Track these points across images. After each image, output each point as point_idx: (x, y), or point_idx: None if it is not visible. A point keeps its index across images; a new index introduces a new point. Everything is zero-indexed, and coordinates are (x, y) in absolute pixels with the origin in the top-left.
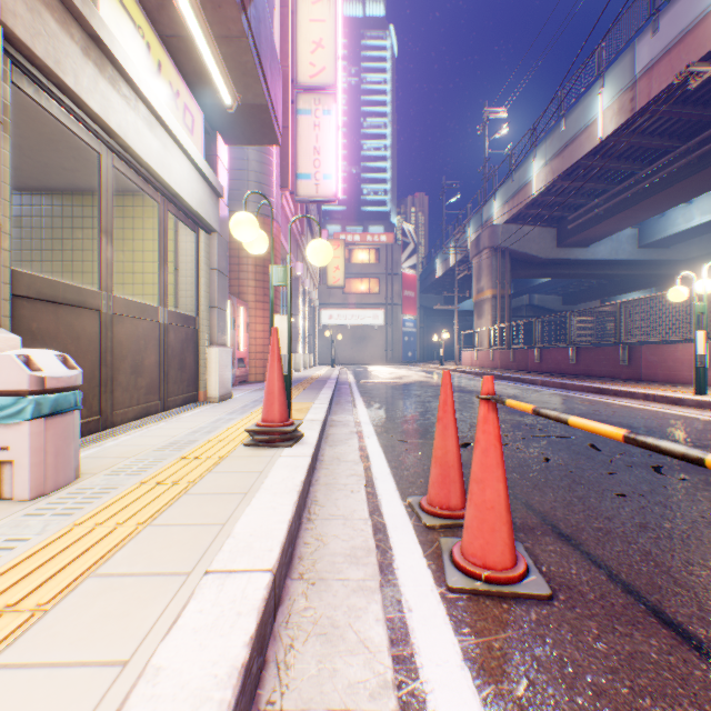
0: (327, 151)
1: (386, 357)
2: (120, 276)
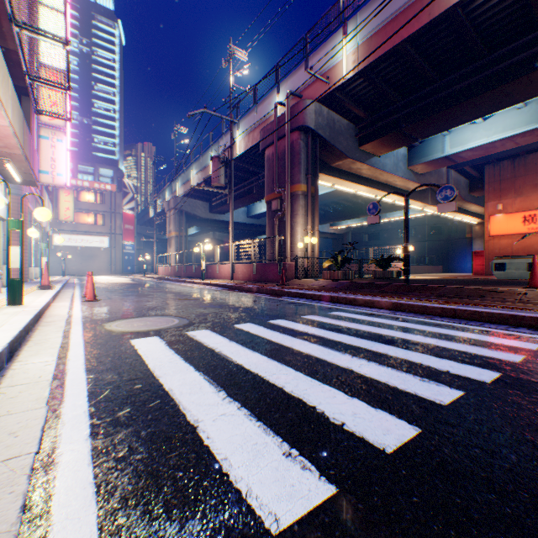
0: (61, 161)
1: (111, 270)
2: None
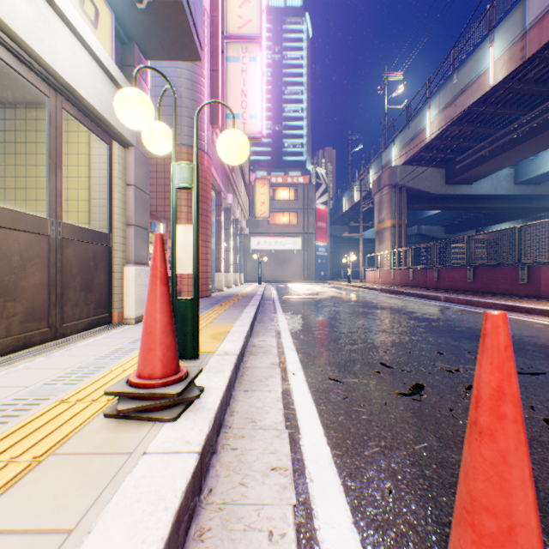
0: (253, 94)
1: (303, 275)
2: (33, 191)
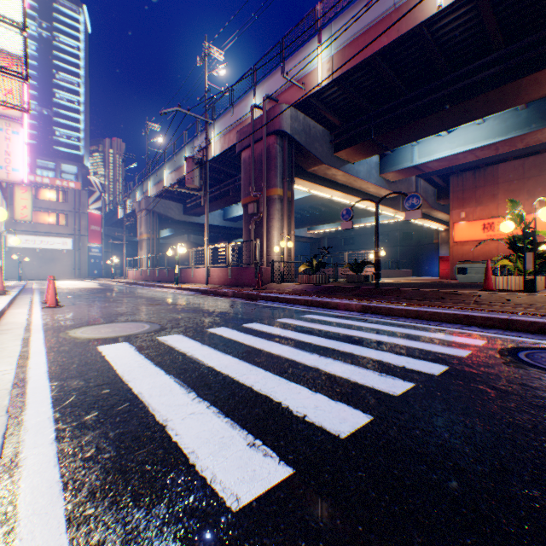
0: (17, 155)
1: (75, 274)
2: None
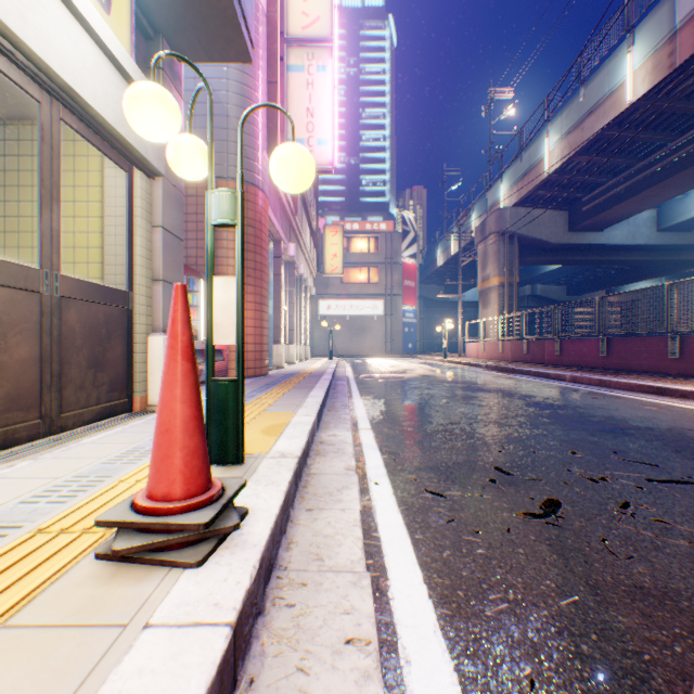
0: (321, 113)
1: (385, 348)
2: (28, 236)
